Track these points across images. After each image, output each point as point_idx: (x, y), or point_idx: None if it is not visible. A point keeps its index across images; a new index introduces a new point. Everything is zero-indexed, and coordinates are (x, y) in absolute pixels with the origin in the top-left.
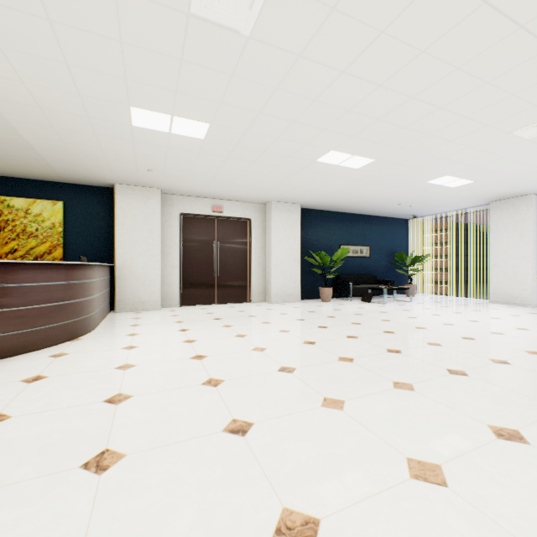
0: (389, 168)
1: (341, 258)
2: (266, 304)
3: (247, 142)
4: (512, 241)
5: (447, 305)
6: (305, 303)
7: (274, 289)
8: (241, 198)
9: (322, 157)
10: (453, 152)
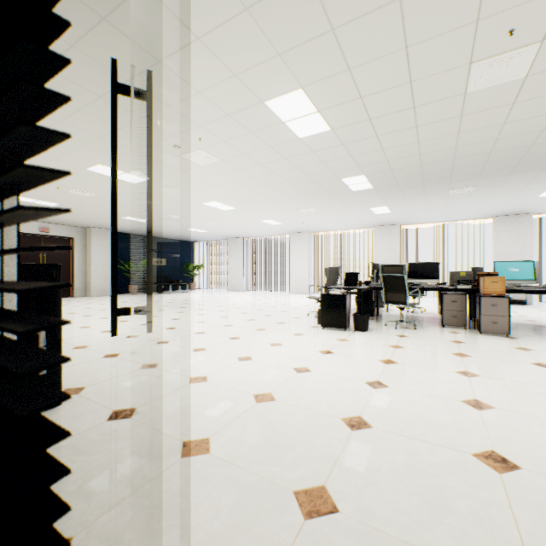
0: (163, 224)
1: (144, 266)
2: (87, 297)
3: (80, 210)
4: (235, 259)
5: (204, 293)
6: (118, 295)
7: (94, 287)
8: (66, 224)
9: (124, 217)
10: (187, 223)
